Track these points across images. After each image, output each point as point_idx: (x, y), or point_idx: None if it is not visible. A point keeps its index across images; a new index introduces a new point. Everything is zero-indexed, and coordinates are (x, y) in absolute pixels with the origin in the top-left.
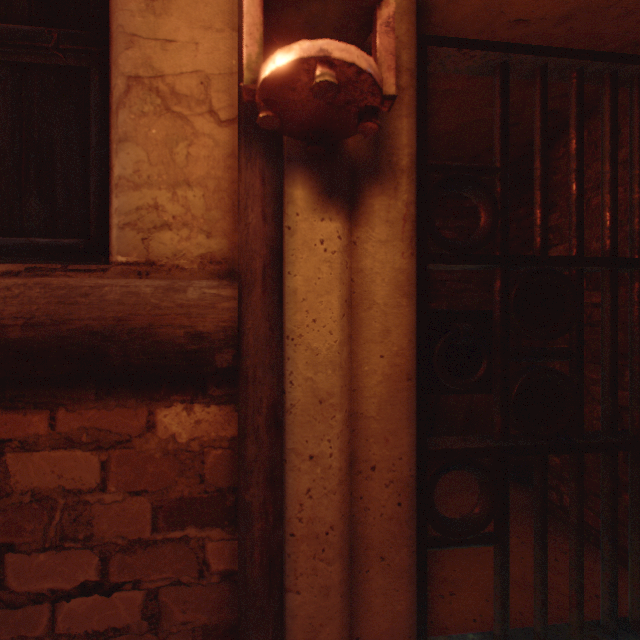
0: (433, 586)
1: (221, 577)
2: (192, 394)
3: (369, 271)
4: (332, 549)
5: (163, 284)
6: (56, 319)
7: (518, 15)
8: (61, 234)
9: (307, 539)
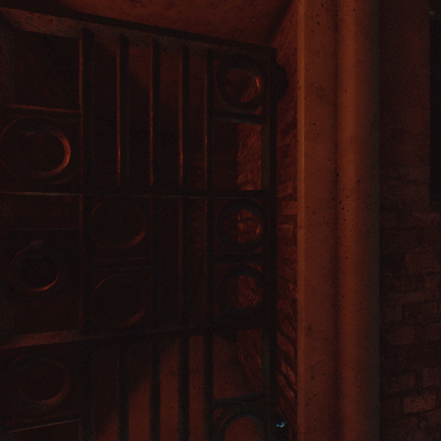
0: (100, 440)
1: None
2: None
3: None
4: None
5: None
6: None
7: None
8: None
9: None
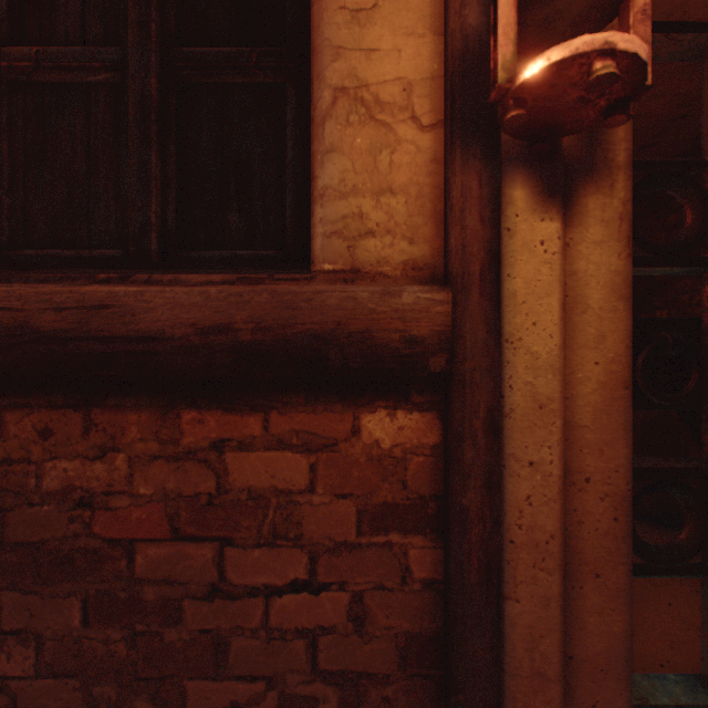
0: None
1: (422, 585)
2: (394, 400)
3: (582, 274)
4: (552, 559)
5: (377, 289)
6: (281, 323)
7: None
8: (258, 246)
9: (526, 547)
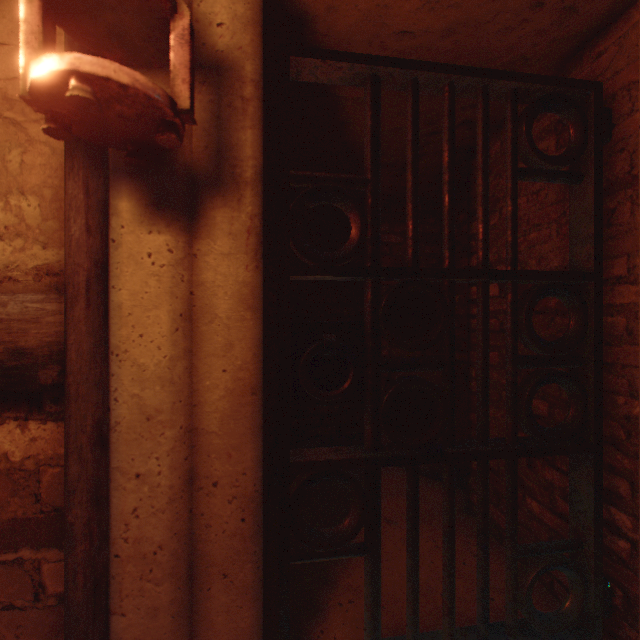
0: (335, 594)
1: (59, 599)
2: (27, 411)
3: (211, 284)
4: (161, 569)
5: None
6: None
7: (401, 27)
8: None
9: (134, 560)
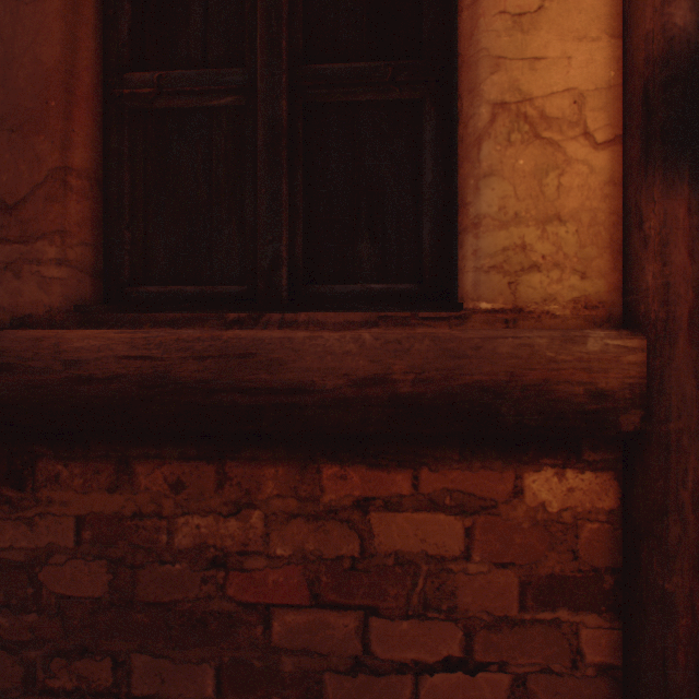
0: None
1: (596, 670)
2: (562, 458)
3: None
4: None
5: (554, 334)
6: (444, 374)
7: None
8: (391, 279)
9: None
